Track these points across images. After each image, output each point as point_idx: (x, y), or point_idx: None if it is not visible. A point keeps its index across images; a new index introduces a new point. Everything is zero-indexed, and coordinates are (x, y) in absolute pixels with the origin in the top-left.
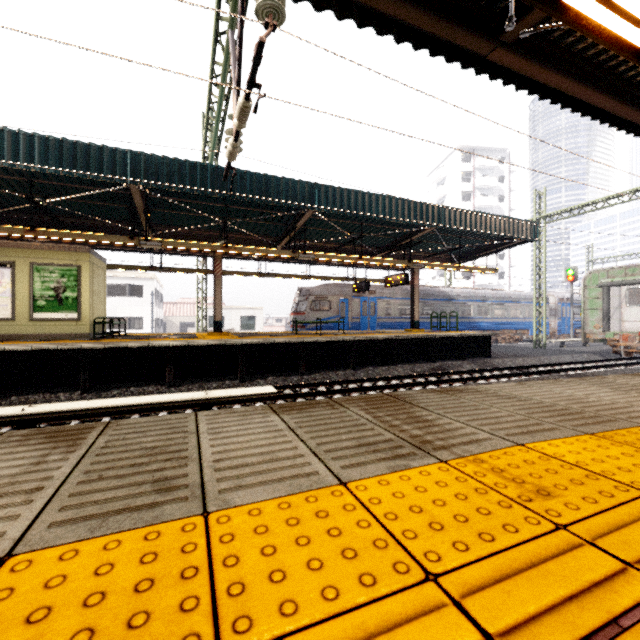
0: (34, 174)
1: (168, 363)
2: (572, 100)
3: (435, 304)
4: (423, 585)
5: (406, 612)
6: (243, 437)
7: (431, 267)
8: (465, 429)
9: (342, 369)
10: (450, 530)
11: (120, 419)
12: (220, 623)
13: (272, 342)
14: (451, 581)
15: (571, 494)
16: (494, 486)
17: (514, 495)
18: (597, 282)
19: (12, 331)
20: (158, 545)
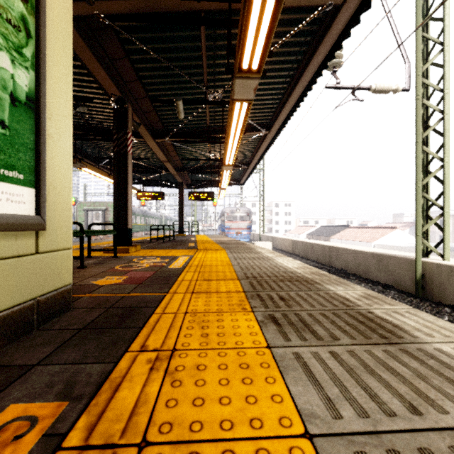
0: None
1: None
2: None
3: None
4: None
5: None
6: None
7: None
8: None
9: None
10: None
11: None
12: None
13: None
14: None
15: None
16: None
17: None
18: (83, 208)
19: None
20: None
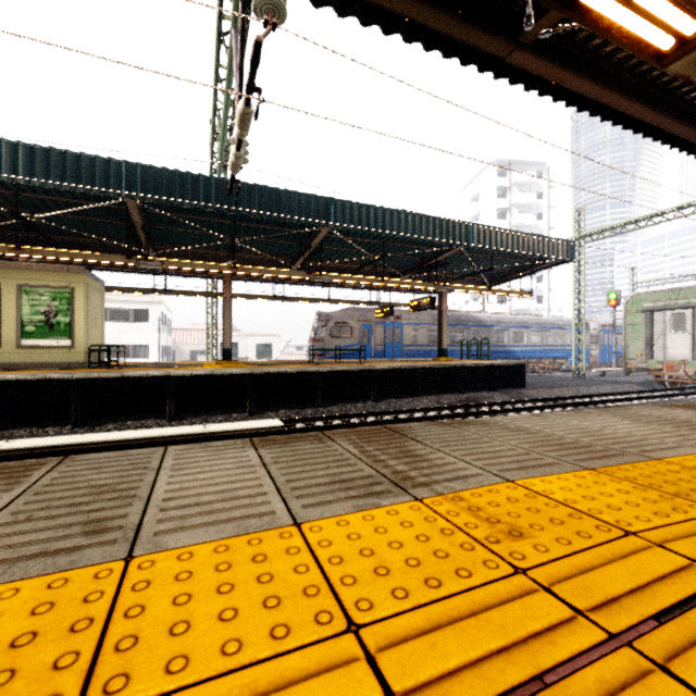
0: (20, 187)
1: (169, 394)
2: (601, 107)
3: (466, 330)
4: (341, 637)
5: (309, 668)
6: (207, 474)
7: (459, 290)
8: (456, 464)
9: (362, 401)
10: (396, 575)
11: None
12: (92, 682)
13: (284, 371)
14: (374, 632)
15: (545, 535)
16: (464, 526)
17: (482, 536)
18: (639, 306)
19: None
20: (60, 594)
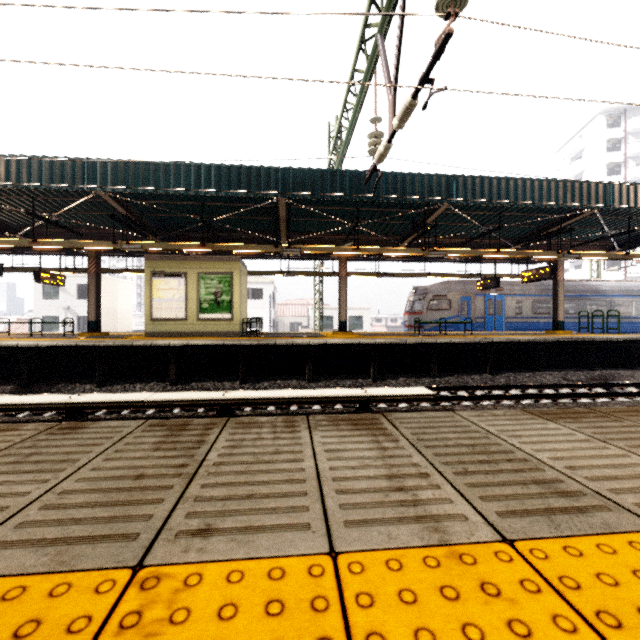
0: (205, 198)
1: (308, 360)
2: None
3: (580, 301)
4: None
5: None
6: (555, 444)
7: (588, 257)
8: None
9: (477, 373)
10: None
11: (280, 409)
12: None
13: (404, 342)
14: None
15: None
16: None
17: None
18: None
19: (185, 329)
20: None
